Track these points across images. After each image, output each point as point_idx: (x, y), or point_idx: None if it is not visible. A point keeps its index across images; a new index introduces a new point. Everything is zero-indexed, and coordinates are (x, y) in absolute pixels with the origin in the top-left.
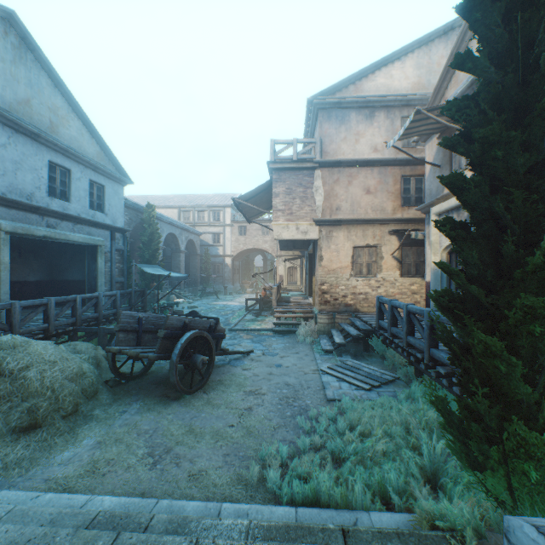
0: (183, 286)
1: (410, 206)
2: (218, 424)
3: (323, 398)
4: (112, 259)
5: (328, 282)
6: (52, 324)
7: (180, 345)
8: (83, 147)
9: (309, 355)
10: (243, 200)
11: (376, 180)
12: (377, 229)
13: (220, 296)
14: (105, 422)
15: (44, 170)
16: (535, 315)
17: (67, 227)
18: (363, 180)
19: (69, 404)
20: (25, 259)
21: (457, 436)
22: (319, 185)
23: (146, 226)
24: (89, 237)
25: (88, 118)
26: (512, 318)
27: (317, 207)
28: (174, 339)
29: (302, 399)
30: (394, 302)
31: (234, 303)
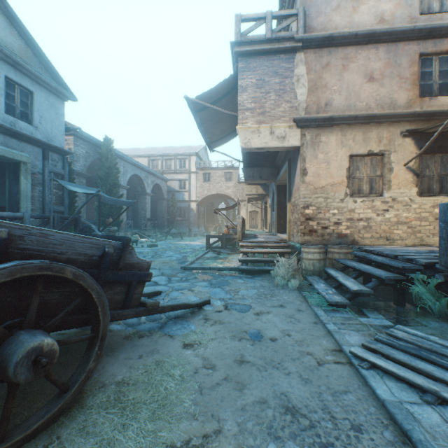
0: (149, 228)
1: (433, 96)
2: None
3: None
4: (45, 182)
5: (314, 204)
6: None
7: None
8: None
9: (304, 311)
10: (201, 106)
11: (383, 62)
12: (384, 130)
13: (185, 238)
14: None
15: None
16: None
17: None
18: (363, 63)
19: None
20: None
21: None
22: (302, 72)
23: (103, 159)
24: (5, 148)
25: None
26: None
27: (298, 102)
28: None
29: None
30: None
31: (197, 243)
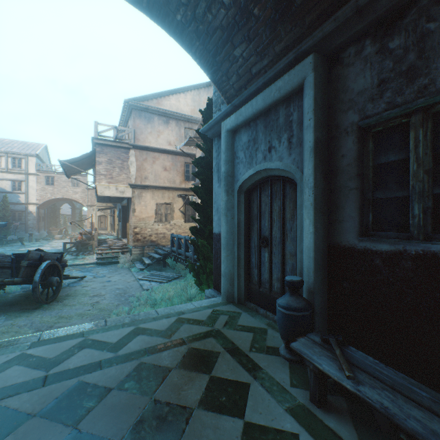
0: None
1: (190, 181)
2: (79, 311)
3: (142, 290)
4: None
5: (139, 226)
6: None
7: (41, 270)
8: None
9: (129, 274)
10: (69, 162)
11: (171, 163)
12: (171, 193)
13: (26, 243)
14: None
15: None
16: (212, 232)
17: None
18: (162, 162)
19: None
20: None
21: (197, 276)
22: (133, 160)
23: None
24: None
25: None
26: (208, 233)
27: (132, 175)
28: (33, 267)
29: (130, 293)
30: (180, 236)
31: (47, 248)
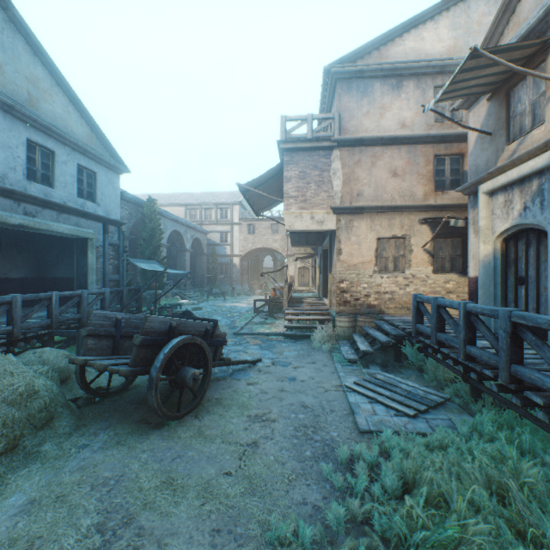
0: (189, 287)
1: (445, 190)
2: (209, 470)
3: (353, 429)
4: (105, 254)
5: (348, 279)
6: (18, 327)
7: (163, 355)
8: (69, 127)
9: (328, 365)
10: (251, 187)
11: (405, 161)
12: (406, 218)
13: (228, 298)
14: (52, 465)
15: (21, 149)
16: None
17: (50, 216)
18: (388, 161)
19: (1, 439)
20: (6, 253)
21: None
22: (338, 167)
23: (147, 221)
24: (78, 228)
25: (76, 94)
26: None
27: (335, 193)
28: (157, 347)
29: (325, 430)
30: (442, 301)
31: (242, 305)
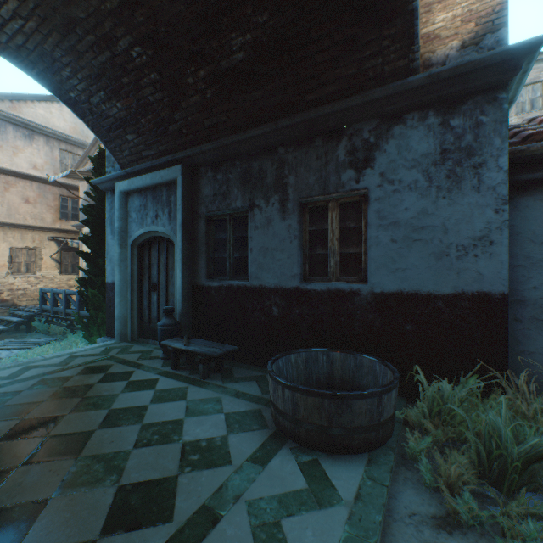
0: None
1: (69, 220)
2: None
3: None
4: None
5: None
6: None
7: None
8: None
9: None
10: None
11: (37, 194)
12: (38, 234)
13: None
14: None
15: None
16: (105, 282)
17: None
18: (22, 190)
19: None
20: None
21: (86, 328)
22: None
23: None
24: None
25: None
26: (100, 283)
27: None
28: None
29: None
30: (57, 290)
31: None
